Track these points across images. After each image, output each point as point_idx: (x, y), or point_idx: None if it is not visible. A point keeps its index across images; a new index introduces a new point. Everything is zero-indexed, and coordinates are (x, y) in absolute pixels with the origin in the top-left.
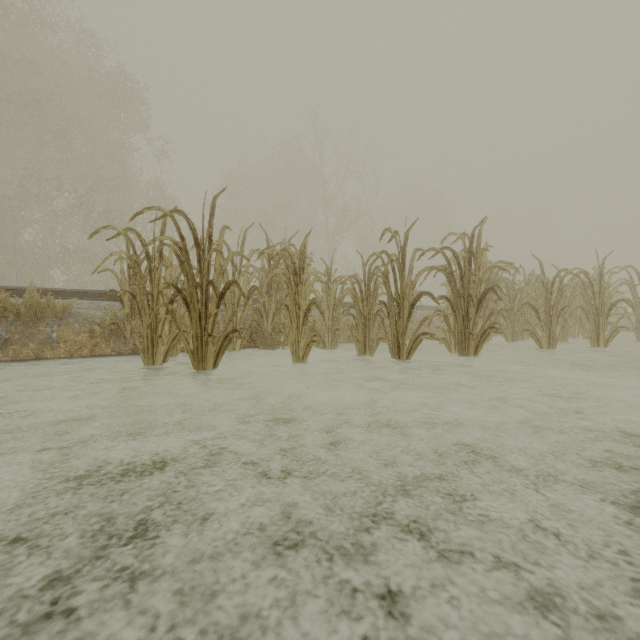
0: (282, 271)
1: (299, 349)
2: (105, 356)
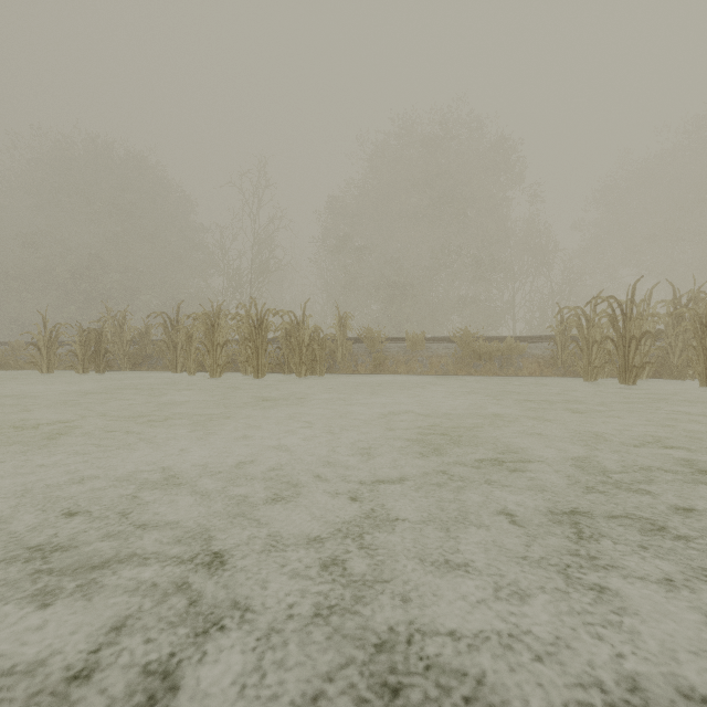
0: (688, 324)
1: (705, 378)
2: (548, 377)
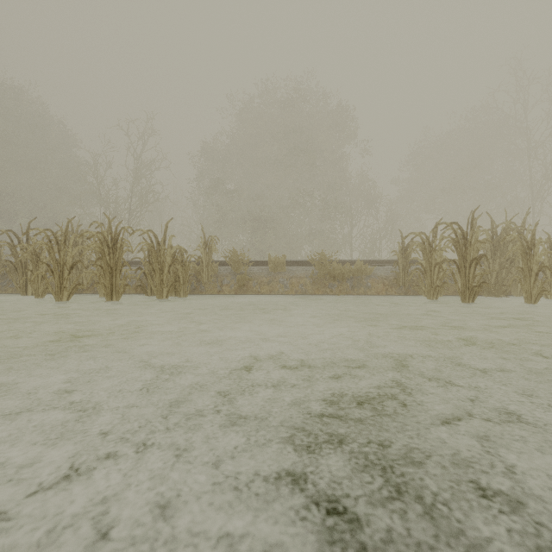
0: (518, 247)
1: (530, 296)
2: (392, 295)
